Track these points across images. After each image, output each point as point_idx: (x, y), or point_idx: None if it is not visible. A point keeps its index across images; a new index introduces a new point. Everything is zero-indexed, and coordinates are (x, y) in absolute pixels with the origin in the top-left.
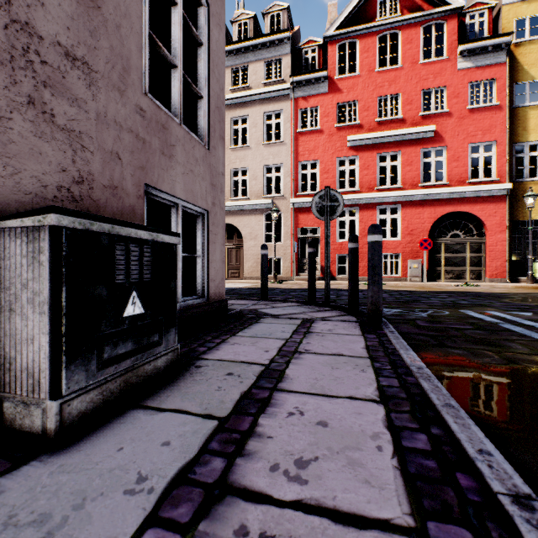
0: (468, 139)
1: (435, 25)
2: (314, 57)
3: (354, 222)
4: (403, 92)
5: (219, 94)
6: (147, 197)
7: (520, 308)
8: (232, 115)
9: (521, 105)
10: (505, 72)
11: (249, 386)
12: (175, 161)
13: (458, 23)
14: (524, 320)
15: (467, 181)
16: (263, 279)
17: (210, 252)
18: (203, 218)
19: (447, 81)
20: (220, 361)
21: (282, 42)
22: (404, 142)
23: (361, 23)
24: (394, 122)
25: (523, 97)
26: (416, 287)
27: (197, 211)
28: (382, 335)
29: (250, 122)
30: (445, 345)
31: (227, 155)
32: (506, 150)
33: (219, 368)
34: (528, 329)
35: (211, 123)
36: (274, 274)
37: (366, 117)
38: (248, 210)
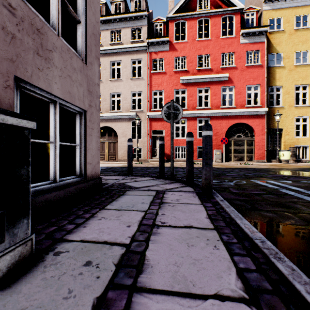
0: (246, 83)
1: (228, 18)
2: (161, 29)
3: (183, 128)
4: (212, 54)
5: (95, 25)
6: (22, 91)
7: (282, 177)
8: (111, 59)
9: (272, 66)
10: (264, 47)
11: (105, 285)
12: (51, 64)
13: (240, 18)
14: (290, 186)
15: (245, 106)
16: (129, 161)
17: (87, 142)
18: (81, 116)
19: (235, 49)
20: (83, 242)
21: (142, 17)
22: (212, 82)
23: (188, 11)
24: (206, 70)
25: (271, 63)
26: (219, 165)
27: (75, 109)
28: (216, 204)
29: (122, 64)
30: (258, 209)
31: (108, 84)
32: (265, 90)
33: (79, 254)
34: (297, 192)
35: (88, 44)
36: (137, 158)
37: (191, 66)
38: (121, 119)
